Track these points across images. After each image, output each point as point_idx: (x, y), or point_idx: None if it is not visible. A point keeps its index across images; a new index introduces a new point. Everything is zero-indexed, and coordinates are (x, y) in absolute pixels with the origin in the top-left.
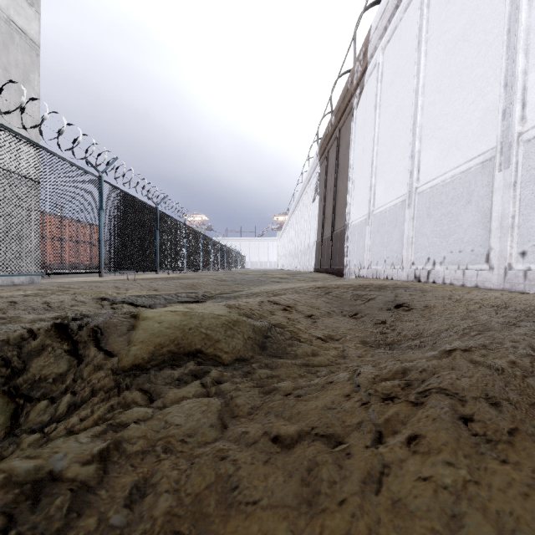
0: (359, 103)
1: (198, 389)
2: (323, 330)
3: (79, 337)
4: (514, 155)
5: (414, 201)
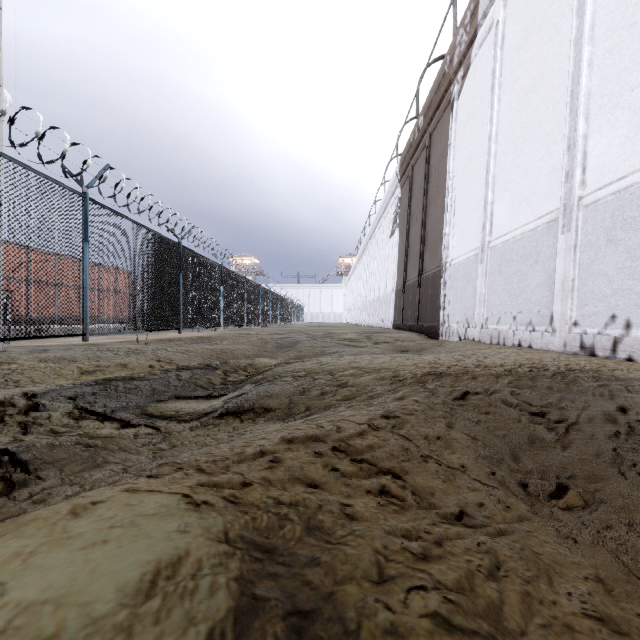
0: (463, 90)
1: None
2: (547, 619)
3: None
4: None
5: (576, 219)
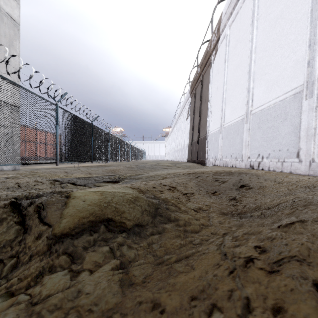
0: (215, 59)
1: (107, 253)
2: (195, 203)
3: (27, 212)
4: (316, 89)
5: (249, 118)
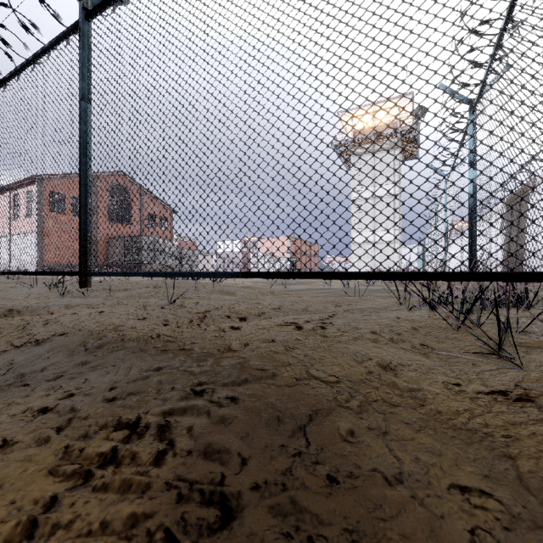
0: (532, 196)
1: None
2: None
3: None
4: None
5: None
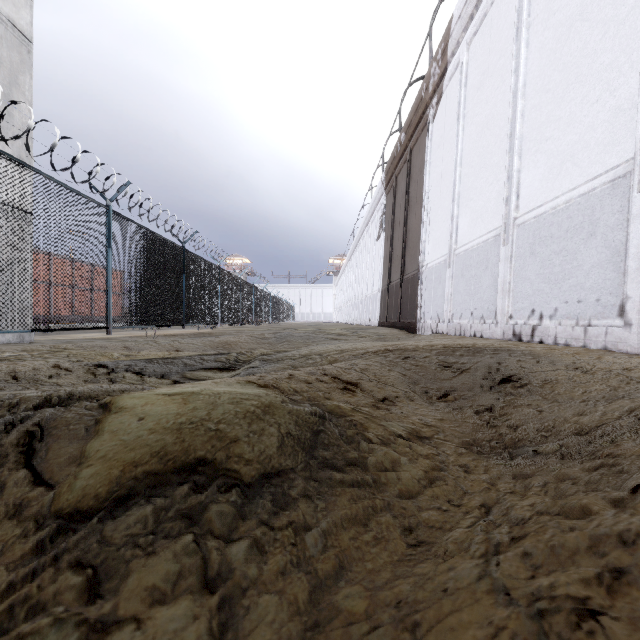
0: (437, 114)
1: (186, 564)
2: (404, 421)
3: None
4: None
5: (512, 235)
